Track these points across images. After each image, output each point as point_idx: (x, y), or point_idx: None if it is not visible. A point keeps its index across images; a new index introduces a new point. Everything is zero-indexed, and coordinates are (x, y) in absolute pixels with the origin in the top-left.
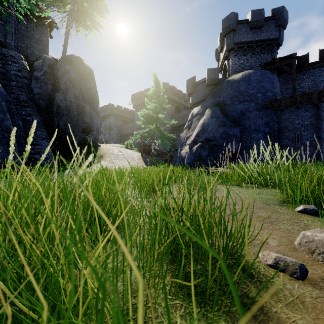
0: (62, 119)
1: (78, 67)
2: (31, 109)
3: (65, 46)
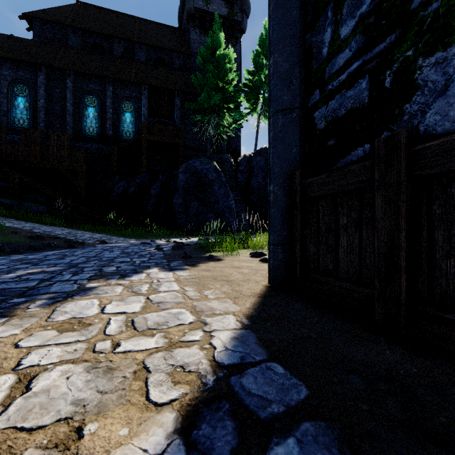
0: (254, 196)
1: (265, 156)
2: (236, 192)
3: (256, 142)
